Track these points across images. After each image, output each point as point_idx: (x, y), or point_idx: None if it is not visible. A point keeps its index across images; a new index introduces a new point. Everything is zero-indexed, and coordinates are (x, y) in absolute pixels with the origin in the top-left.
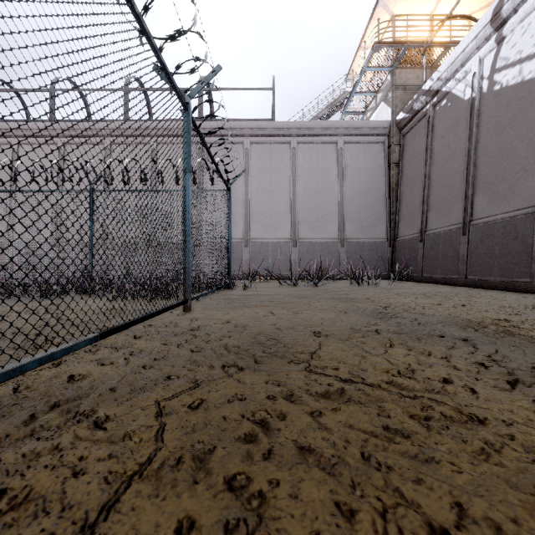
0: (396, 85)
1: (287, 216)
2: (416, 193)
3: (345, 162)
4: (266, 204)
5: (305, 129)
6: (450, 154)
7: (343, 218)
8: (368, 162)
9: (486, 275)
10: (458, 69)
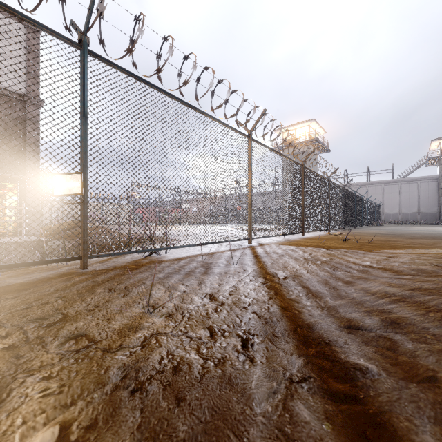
0: (441, 164)
1: (397, 206)
2: None
3: (420, 188)
4: (389, 203)
5: (404, 180)
6: None
7: (419, 206)
8: (430, 188)
9: None
10: None
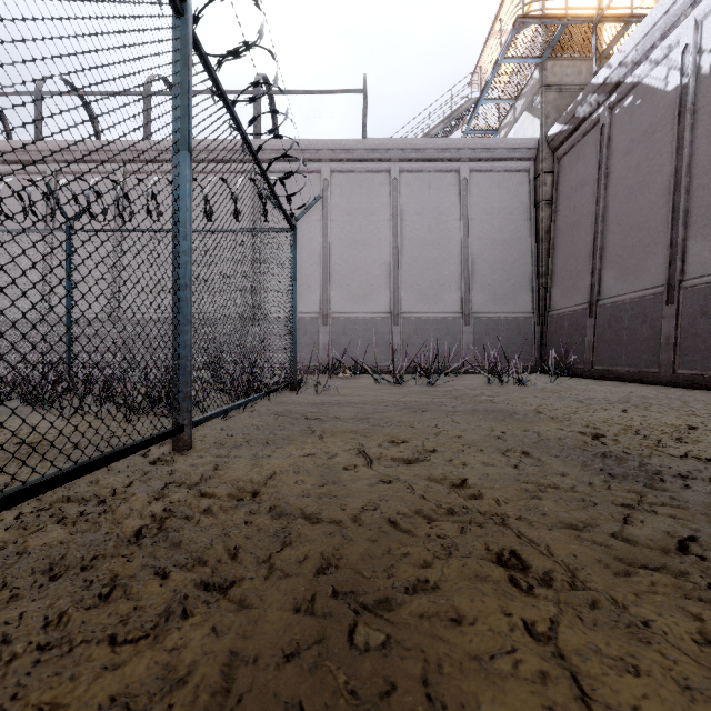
0: (547, 85)
1: (384, 279)
2: (581, 243)
3: (471, 200)
4: (354, 262)
5: (412, 150)
6: (640, 178)
7: (469, 283)
8: (505, 200)
9: None
10: (655, 45)
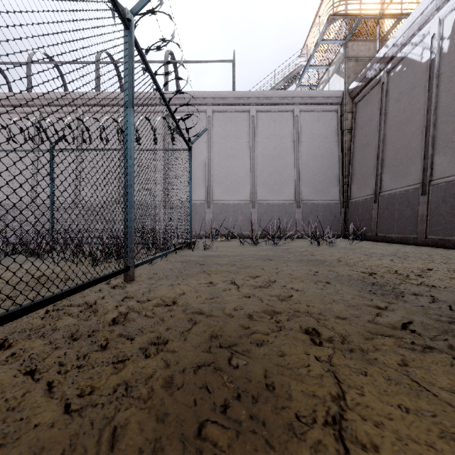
0: (349, 57)
1: (246, 179)
2: (369, 157)
3: (301, 129)
4: (227, 168)
5: (263, 98)
6: (406, 117)
7: (299, 181)
8: (322, 129)
9: (450, 235)
10: (415, 33)
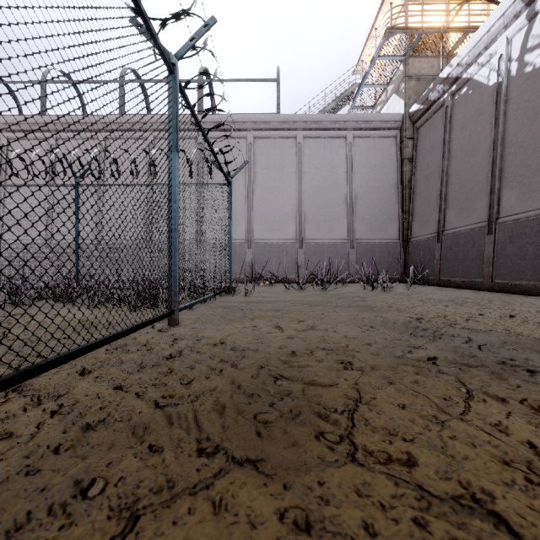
0: (409, 75)
1: (292, 215)
2: (432, 190)
3: (355, 158)
4: (270, 202)
5: (312, 122)
6: (471, 146)
7: (353, 217)
8: (379, 158)
9: (517, 279)
10: (481, 53)
